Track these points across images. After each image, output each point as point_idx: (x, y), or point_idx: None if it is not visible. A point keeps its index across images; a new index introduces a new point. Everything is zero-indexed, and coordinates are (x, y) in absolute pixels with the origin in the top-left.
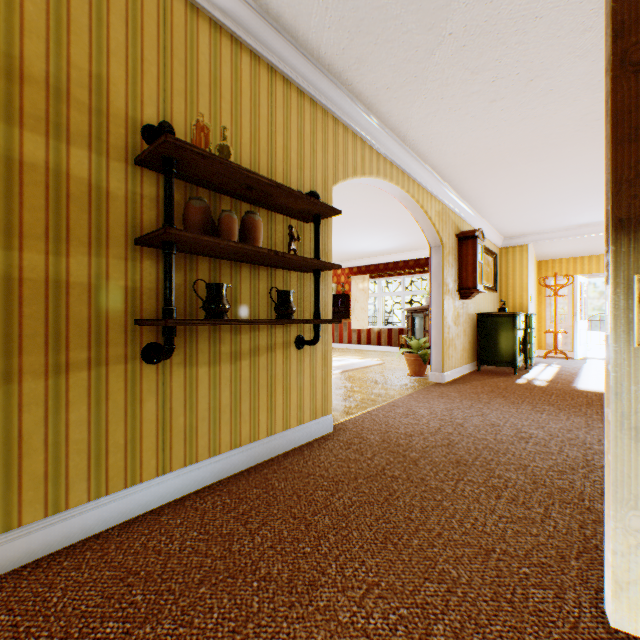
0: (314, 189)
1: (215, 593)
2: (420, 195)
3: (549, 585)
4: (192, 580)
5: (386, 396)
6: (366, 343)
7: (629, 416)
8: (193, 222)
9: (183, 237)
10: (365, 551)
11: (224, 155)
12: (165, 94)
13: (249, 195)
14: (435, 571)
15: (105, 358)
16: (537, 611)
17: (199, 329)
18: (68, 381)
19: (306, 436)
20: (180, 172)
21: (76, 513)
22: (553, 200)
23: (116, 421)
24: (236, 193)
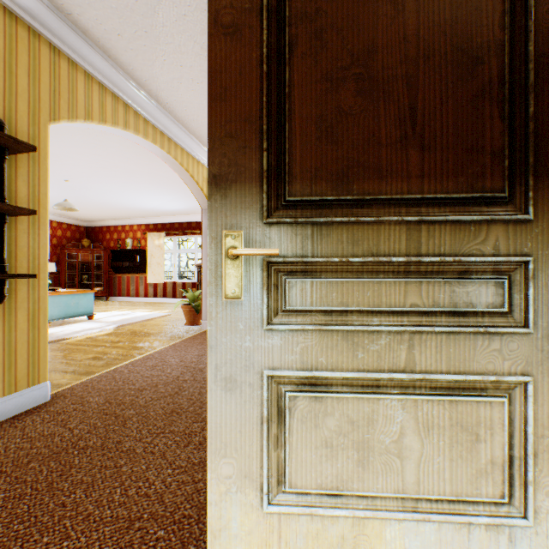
0: (13, 118)
1: None
2: (185, 159)
3: (175, 545)
4: None
5: (148, 349)
6: (163, 296)
7: (222, 367)
8: None
9: None
10: None
11: None
12: None
13: None
14: None
15: None
16: None
17: None
18: None
19: None
20: None
21: None
22: None
23: None
24: None
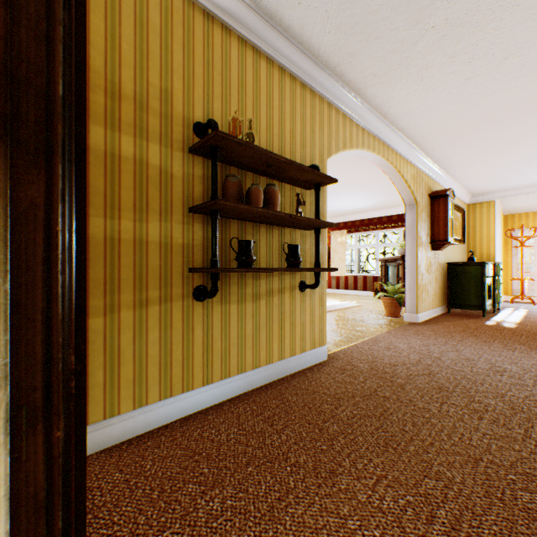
0: (313, 162)
1: (260, 472)
2: (397, 162)
3: (535, 490)
4: (241, 461)
5: (368, 332)
6: (344, 288)
7: None
8: (230, 194)
9: (227, 206)
10: (370, 452)
11: (248, 140)
12: (208, 98)
13: (267, 171)
14: (432, 471)
15: (170, 296)
16: (526, 509)
17: (231, 275)
18: (147, 312)
19: (307, 362)
20: (220, 156)
21: (152, 408)
22: (521, 160)
23: (177, 343)
24: (257, 170)
